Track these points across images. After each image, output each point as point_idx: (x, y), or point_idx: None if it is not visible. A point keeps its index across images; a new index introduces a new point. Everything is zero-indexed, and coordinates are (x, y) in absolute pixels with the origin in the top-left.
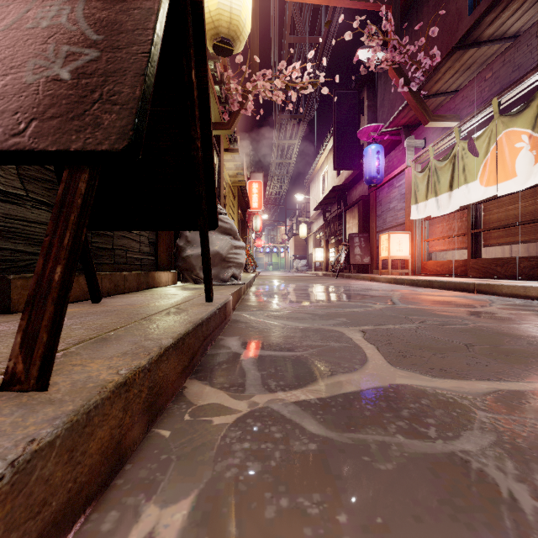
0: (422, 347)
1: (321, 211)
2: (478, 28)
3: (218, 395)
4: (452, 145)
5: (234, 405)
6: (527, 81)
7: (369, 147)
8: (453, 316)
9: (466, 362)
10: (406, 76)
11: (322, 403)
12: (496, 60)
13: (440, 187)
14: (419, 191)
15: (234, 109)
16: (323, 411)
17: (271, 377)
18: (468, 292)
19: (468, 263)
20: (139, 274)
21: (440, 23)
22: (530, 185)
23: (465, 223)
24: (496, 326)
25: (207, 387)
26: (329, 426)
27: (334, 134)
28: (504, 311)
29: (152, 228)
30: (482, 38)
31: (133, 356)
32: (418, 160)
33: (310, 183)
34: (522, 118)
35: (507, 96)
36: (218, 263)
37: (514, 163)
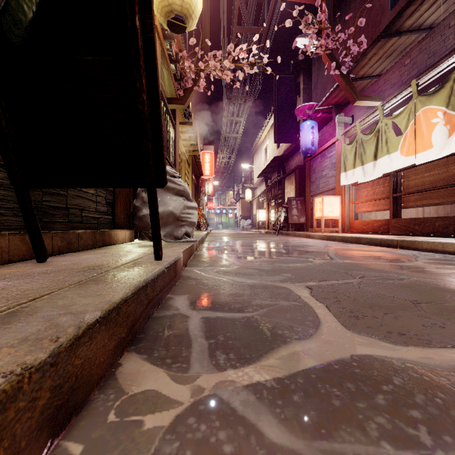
0: (371, 305)
1: (263, 178)
2: (400, 19)
3: (156, 376)
4: (376, 121)
5: (174, 393)
6: (442, 66)
7: (305, 123)
8: (388, 271)
9: (422, 324)
10: (337, 61)
11: (280, 386)
12: (414, 48)
13: (366, 157)
14: (347, 160)
15: (188, 86)
16: (282, 400)
17: (220, 347)
18: (392, 247)
19: (390, 222)
20: (95, 232)
21: (366, 17)
22: (444, 155)
23: (387, 188)
24: (431, 281)
25: (145, 363)
26: (294, 428)
27: (275, 112)
28: (431, 265)
29: (98, 185)
30: (402, 28)
31: (33, 343)
32: (346, 135)
33: (254, 155)
34: (437, 97)
35: (424, 78)
36: (172, 222)
37: (430, 136)
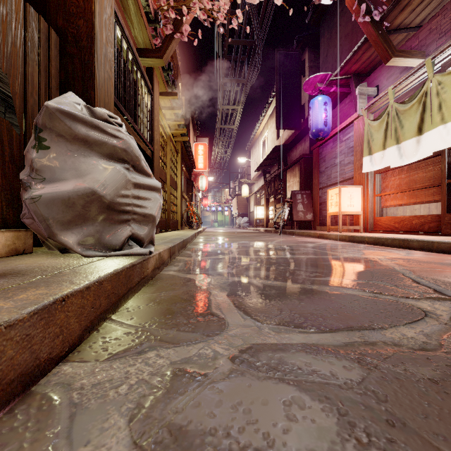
0: None
1: (261, 173)
2: None
3: None
4: (416, 85)
5: None
6: None
7: (316, 98)
8: None
9: None
10: (367, 5)
11: None
12: None
13: (404, 132)
14: (373, 140)
15: (167, 32)
16: None
17: None
18: None
19: (442, 218)
20: None
21: None
22: None
23: (433, 173)
24: None
25: None
26: None
27: (277, 94)
28: None
29: None
30: None
31: None
32: (370, 109)
33: (251, 148)
34: None
35: None
36: (99, 214)
37: None
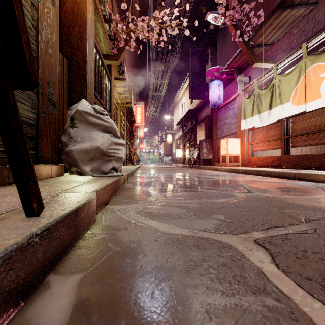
0: None
1: (180, 126)
2: None
3: None
4: (270, 79)
5: None
6: None
7: (213, 82)
8: (321, 208)
9: None
10: (240, 31)
11: None
12: (302, 20)
13: (262, 107)
14: (247, 110)
15: (121, 45)
16: None
17: None
18: (290, 179)
19: (282, 158)
20: (1, 168)
21: None
22: None
23: (278, 131)
24: None
25: None
26: None
27: (190, 75)
28: None
29: None
30: (295, 1)
31: None
32: (245, 91)
33: (174, 109)
34: None
35: (312, 41)
36: (99, 157)
37: (319, 88)
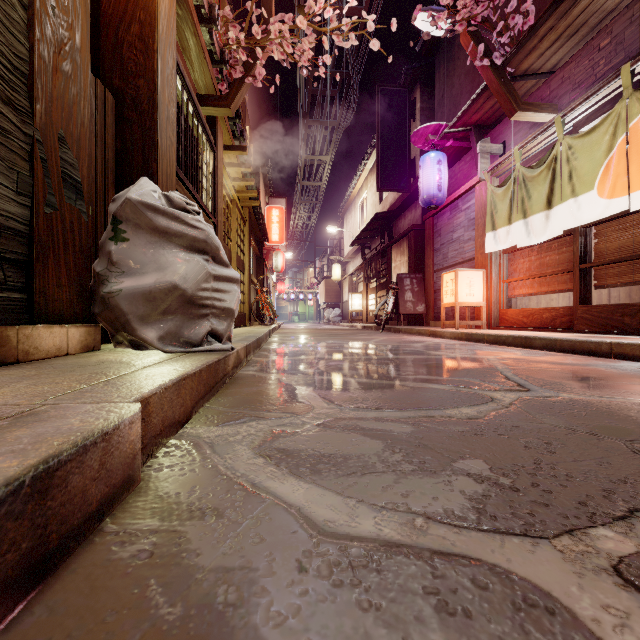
0: None
1: (359, 247)
2: None
3: None
4: (547, 146)
5: None
6: None
7: (427, 155)
8: None
9: None
10: (486, 45)
11: None
12: (618, 17)
13: (532, 204)
14: (497, 212)
15: (236, 75)
16: None
17: None
18: (599, 355)
19: (575, 312)
20: None
21: None
22: None
23: (566, 255)
24: None
25: None
26: None
27: (378, 144)
28: None
29: None
30: None
31: None
32: (495, 172)
33: (345, 214)
34: None
35: None
36: (179, 308)
37: None
